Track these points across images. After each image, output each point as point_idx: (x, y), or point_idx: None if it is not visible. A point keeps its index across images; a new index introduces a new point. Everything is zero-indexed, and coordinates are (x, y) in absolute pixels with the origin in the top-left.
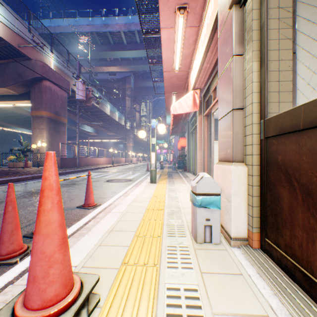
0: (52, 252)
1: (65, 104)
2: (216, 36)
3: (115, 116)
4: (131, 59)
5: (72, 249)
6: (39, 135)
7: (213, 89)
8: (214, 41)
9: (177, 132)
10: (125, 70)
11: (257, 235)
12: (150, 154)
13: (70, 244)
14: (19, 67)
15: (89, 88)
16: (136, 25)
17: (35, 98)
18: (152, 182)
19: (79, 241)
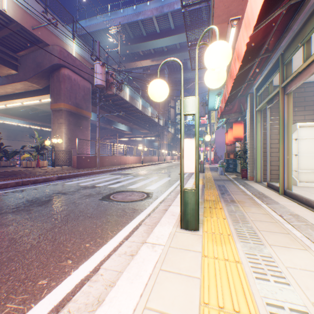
0: None
1: (88, 96)
2: None
3: (147, 112)
4: (164, 49)
5: None
6: (58, 131)
7: None
8: None
9: (230, 111)
10: (158, 63)
11: None
12: (181, 145)
13: None
14: (38, 56)
15: (110, 73)
16: (170, 6)
17: (54, 89)
18: (187, 225)
19: None
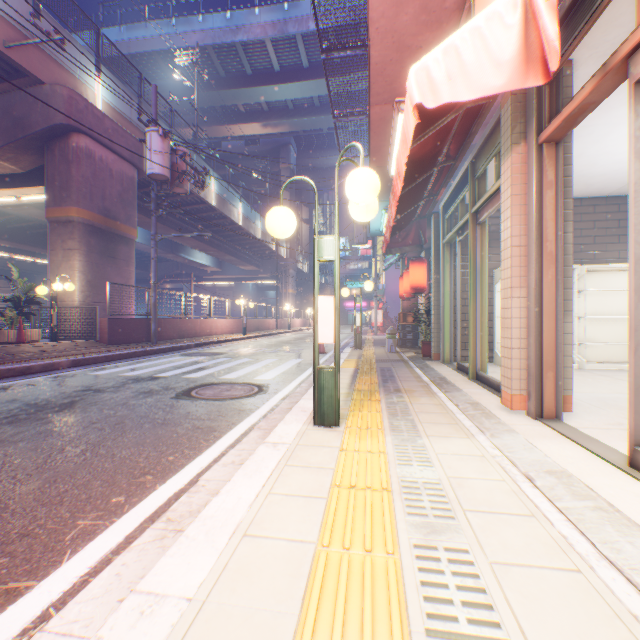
0: None
1: (131, 193)
2: None
3: (254, 229)
4: (290, 105)
5: None
6: (65, 266)
7: None
8: None
9: (404, 243)
10: (276, 130)
11: None
12: (315, 305)
13: None
14: (17, 103)
15: (180, 151)
16: (300, 22)
17: (55, 177)
18: (323, 420)
19: None
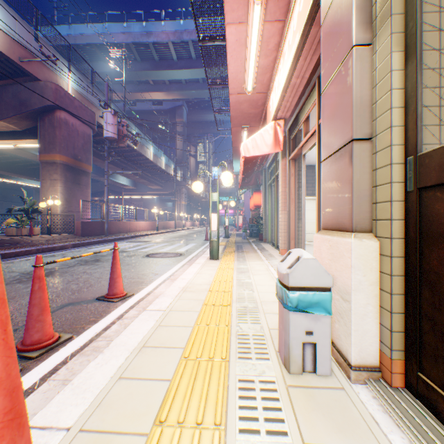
0: None
1: (89, 144)
2: (313, 31)
3: (160, 162)
4: (183, 82)
5: (69, 387)
6: (51, 189)
7: (304, 119)
8: (309, 39)
9: (249, 184)
10: (174, 97)
11: (401, 364)
12: (210, 217)
13: (74, 370)
14: (22, 91)
15: (122, 122)
16: (191, 33)
17: (45, 135)
18: (213, 257)
19: (84, 370)
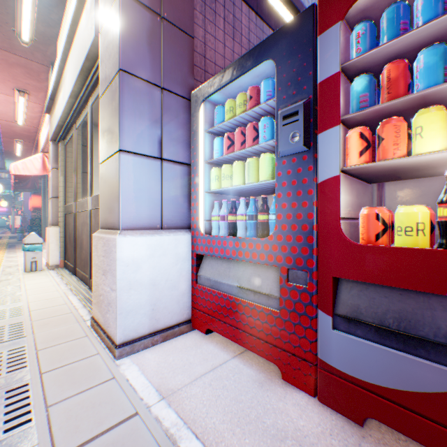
0: None
1: None
2: None
3: None
4: None
5: None
6: None
7: None
8: None
9: (27, 187)
10: None
11: (64, 261)
12: None
13: None
14: None
15: None
16: None
17: None
18: None
19: None
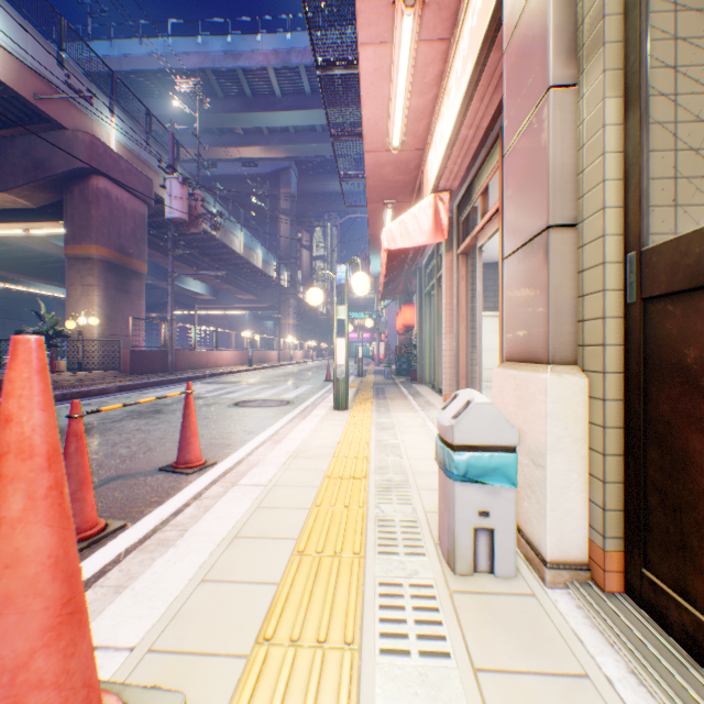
0: (22, 656)
1: (142, 229)
2: (493, 58)
3: (255, 258)
4: (291, 131)
5: (129, 593)
6: (84, 301)
7: (480, 192)
8: (488, 70)
9: (395, 291)
10: (277, 155)
11: (618, 558)
12: (335, 343)
13: (132, 572)
14: (38, 145)
15: (196, 195)
16: (303, 54)
17: (75, 216)
18: (339, 407)
19: (149, 570)
